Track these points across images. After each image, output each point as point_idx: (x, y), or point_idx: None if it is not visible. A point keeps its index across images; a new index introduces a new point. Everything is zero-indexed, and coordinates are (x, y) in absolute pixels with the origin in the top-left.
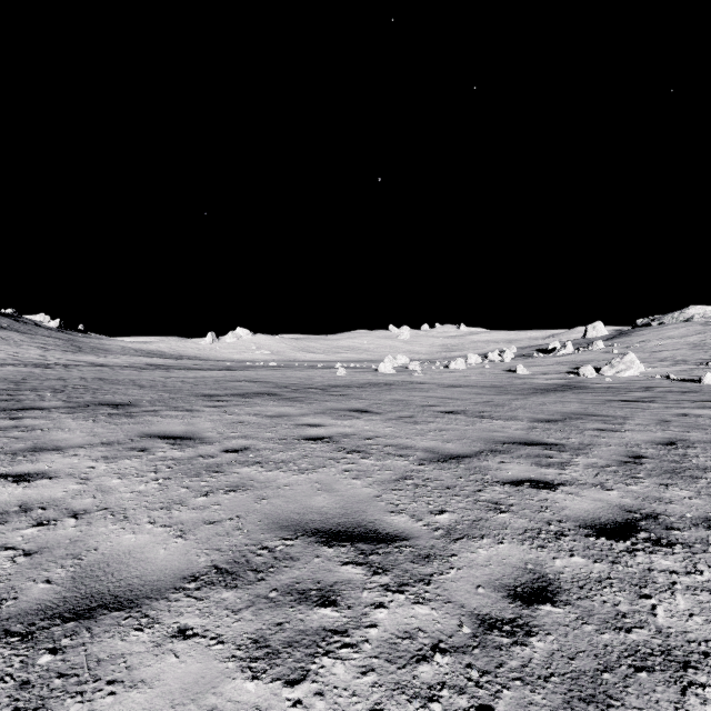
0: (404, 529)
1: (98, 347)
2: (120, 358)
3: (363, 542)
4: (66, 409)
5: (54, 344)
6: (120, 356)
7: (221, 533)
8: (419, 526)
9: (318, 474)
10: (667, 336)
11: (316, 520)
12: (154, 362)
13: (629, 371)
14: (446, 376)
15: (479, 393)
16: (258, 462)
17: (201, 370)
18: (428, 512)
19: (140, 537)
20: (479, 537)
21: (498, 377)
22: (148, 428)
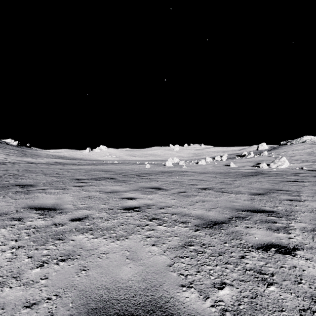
0: (196, 312)
1: (35, 154)
2: (43, 159)
3: None
4: None
5: (13, 153)
6: (44, 158)
7: None
8: (208, 306)
9: (128, 241)
10: (295, 149)
11: (120, 299)
12: (59, 161)
13: (283, 165)
14: (197, 168)
15: (216, 177)
16: (90, 229)
17: (80, 165)
18: (211, 286)
19: None
20: None
21: (222, 168)
22: (32, 201)
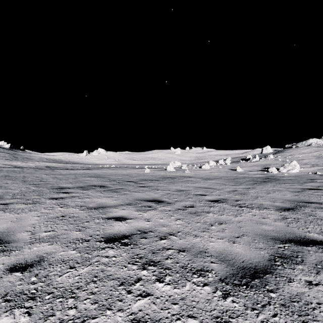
0: None
1: (27, 157)
2: (34, 163)
3: None
4: None
5: (3, 156)
6: (35, 162)
7: None
8: None
9: None
10: (302, 152)
11: None
12: (51, 165)
13: (294, 170)
14: (201, 172)
15: (225, 184)
16: (31, 297)
17: (72, 170)
18: None
19: None
20: None
21: (228, 173)
22: None
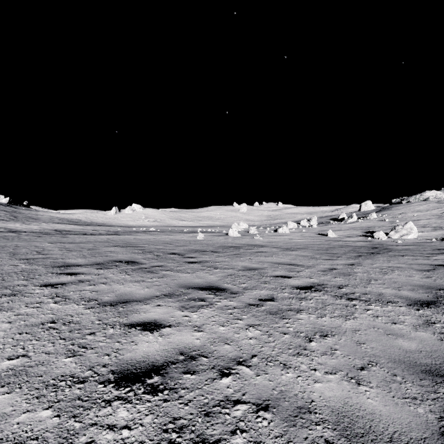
0: None
1: (32, 216)
2: (40, 225)
3: None
4: None
5: None
6: (42, 223)
7: None
8: None
9: None
10: (416, 210)
11: None
12: (63, 228)
13: (410, 235)
14: (278, 239)
15: (315, 258)
16: None
17: (92, 235)
18: None
19: None
20: None
21: (317, 239)
22: None
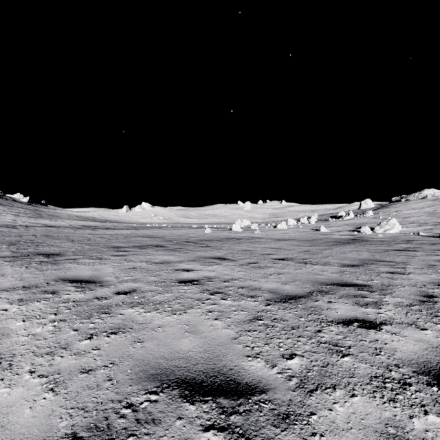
0: (261, 378)
1: (53, 214)
2: (65, 221)
3: (224, 396)
4: (10, 258)
5: (24, 213)
6: (66, 220)
7: (92, 385)
8: (274, 373)
9: (187, 315)
10: (412, 207)
11: (181, 367)
12: (87, 224)
13: (392, 230)
14: (275, 233)
15: (299, 245)
16: (140, 303)
17: (116, 229)
18: (280, 356)
19: (13, 391)
20: (331, 387)
21: (309, 233)
22: (64, 273)
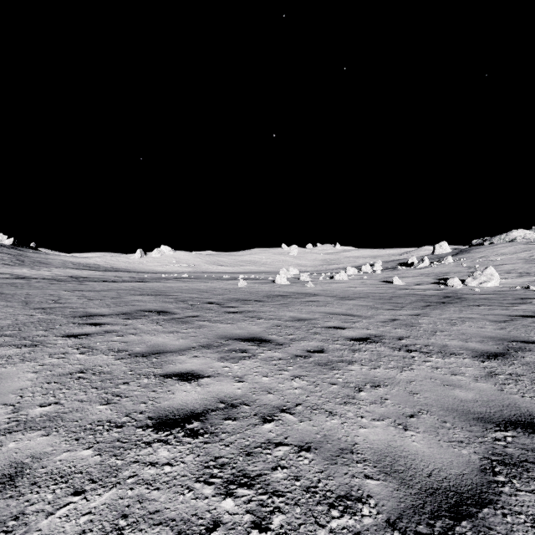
0: None
1: (41, 261)
2: (52, 270)
3: None
4: None
5: (0, 259)
6: (54, 268)
7: None
8: None
9: None
10: (500, 252)
11: None
12: (80, 274)
13: (491, 282)
14: (334, 286)
15: (376, 307)
16: None
17: (114, 282)
18: None
19: None
20: None
21: (379, 287)
22: None
